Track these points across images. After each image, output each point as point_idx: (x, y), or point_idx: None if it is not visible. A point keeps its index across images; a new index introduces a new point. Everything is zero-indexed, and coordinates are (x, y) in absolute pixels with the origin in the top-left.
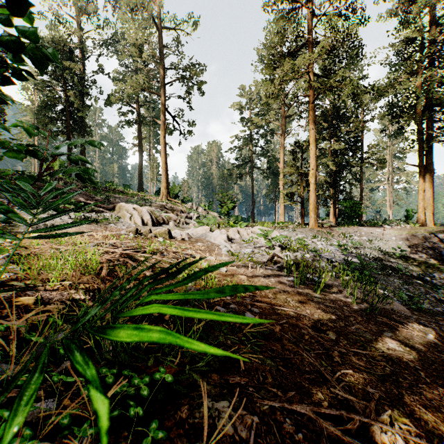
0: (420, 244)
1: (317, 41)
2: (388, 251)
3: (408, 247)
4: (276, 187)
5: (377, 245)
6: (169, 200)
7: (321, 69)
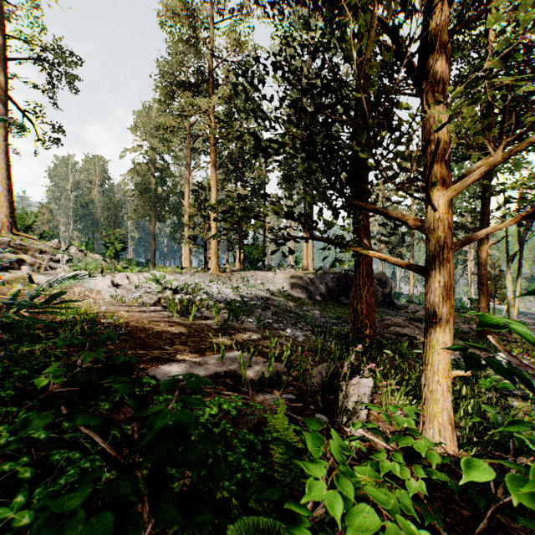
0: (298, 285)
1: (218, 85)
2: (275, 292)
3: (291, 288)
4: (182, 226)
5: (269, 287)
6: (16, 235)
7: (223, 113)
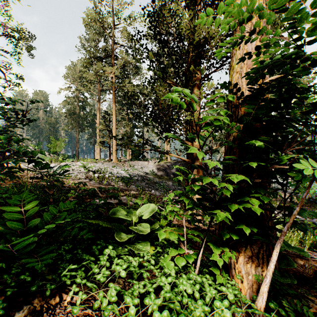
0: (161, 169)
1: (117, 58)
2: (148, 172)
3: (157, 170)
4: (95, 134)
5: (145, 170)
6: None
7: (120, 73)
